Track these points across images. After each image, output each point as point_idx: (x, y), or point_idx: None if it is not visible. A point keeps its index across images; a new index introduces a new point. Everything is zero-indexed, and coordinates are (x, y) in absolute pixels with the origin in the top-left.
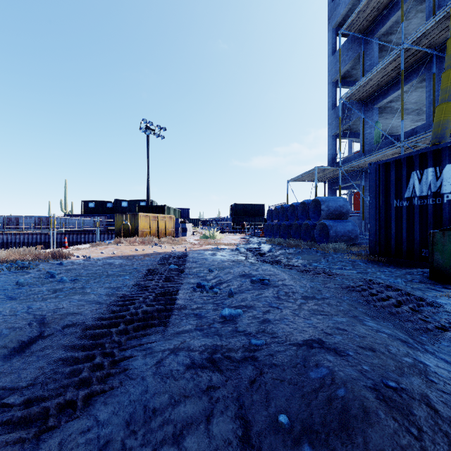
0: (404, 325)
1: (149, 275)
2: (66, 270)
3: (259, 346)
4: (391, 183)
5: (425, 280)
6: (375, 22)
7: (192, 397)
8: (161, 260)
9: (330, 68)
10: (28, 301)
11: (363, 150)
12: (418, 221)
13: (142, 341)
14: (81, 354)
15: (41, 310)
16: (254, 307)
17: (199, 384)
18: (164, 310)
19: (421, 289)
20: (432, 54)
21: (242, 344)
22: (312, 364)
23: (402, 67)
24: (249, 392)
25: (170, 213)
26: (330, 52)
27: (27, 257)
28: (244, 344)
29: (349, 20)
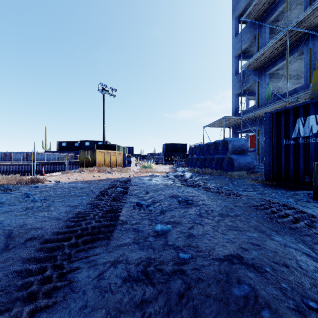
0: (303, 239)
1: (101, 196)
2: (40, 192)
3: (186, 259)
4: (281, 127)
5: (311, 199)
6: (267, 12)
7: (127, 312)
8: (111, 184)
9: (234, 46)
10: (2, 218)
11: (258, 104)
12: (302, 155)
13: (89, 253)
14: (34, 267)
15: (10, 225)
16: (181, 223)
17: (133, 298)
18: (109, 225)
19: (309, 207)
20: (309, 34)
21: (171, 258)
22: (234, 280)
23: (287, 43)
24: (178, 307)
25: (119, 150)
26: (233, 34)
27: (13, 182)
28: (174, 258)
29: (248, 11)
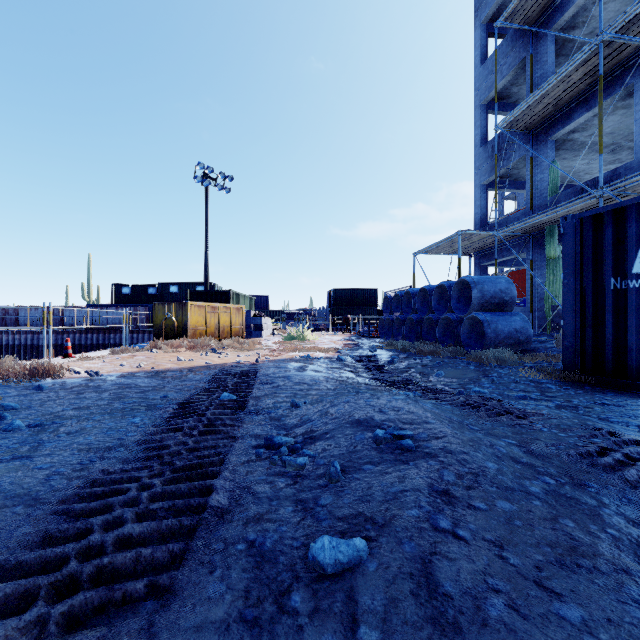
0: None
1: (178, 418)
2: (40, 402)
3: None
4: (605, 249)
5: None
6: (551, 8)
7: None
8: (210, 381)
9: (479, 84)
10: None
11: (531, 205)
12: None
13: None
14: None
15: None
16: (394, 528)
17: None
18: (176, 529)
19: None
20: None
21: None
22: None
23: (601, 70)
24: None
25: (238, 303)
26: (477, 60)
27: None
28: None
29: (511, 6)
